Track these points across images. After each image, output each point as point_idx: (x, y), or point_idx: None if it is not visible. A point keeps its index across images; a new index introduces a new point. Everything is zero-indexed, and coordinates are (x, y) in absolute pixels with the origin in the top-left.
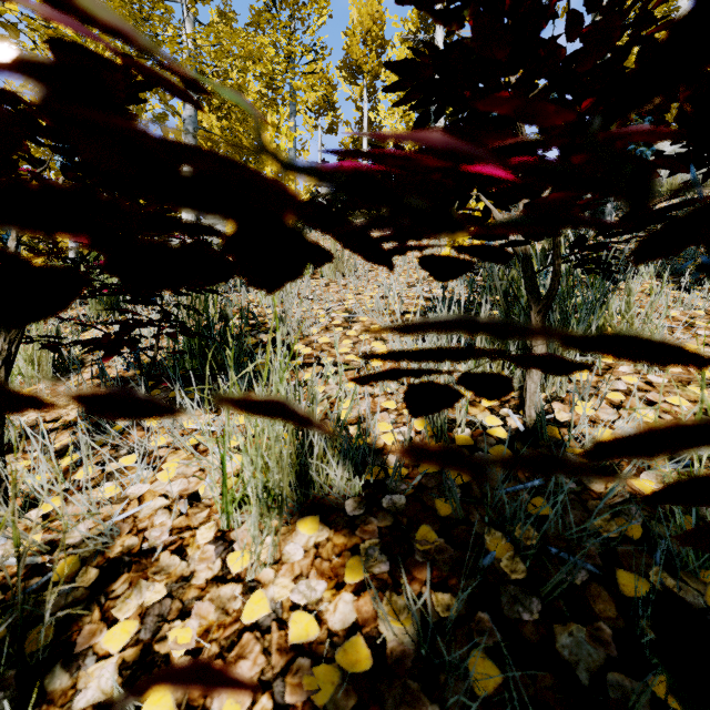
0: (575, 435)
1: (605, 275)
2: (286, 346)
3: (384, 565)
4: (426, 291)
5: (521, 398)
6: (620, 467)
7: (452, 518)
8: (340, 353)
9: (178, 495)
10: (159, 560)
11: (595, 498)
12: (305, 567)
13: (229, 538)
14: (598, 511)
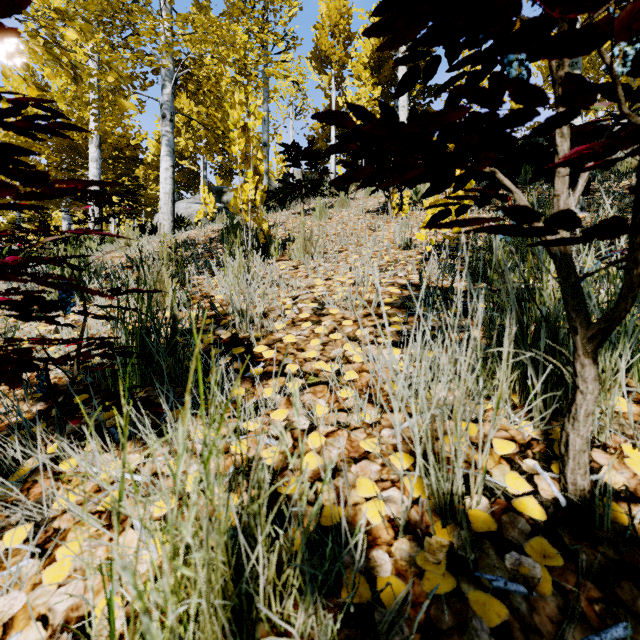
0: None
1: None
2: (247, 346)
3: None
4: (400, 276)
5: (547, 441)
6: None
7: None
8: (307, 358)
9: (61, 620)
10: None
11: None
12: None
13: None
14: None
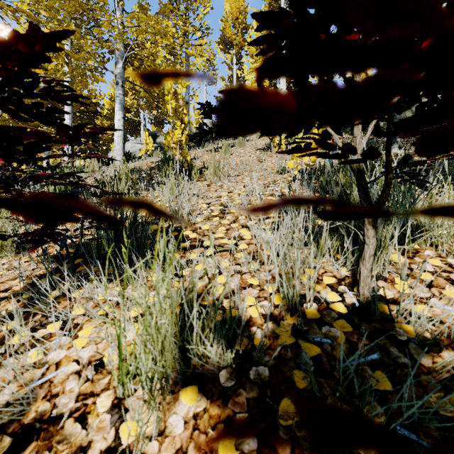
0: (400, 311)
1: (418, 184)
2: (179, 231)
3: (252, 441)
4: (277, 190)
5: (353, 277)
6: (441, 342)
7: (308, 391)
8: (216, 237)
9: (87, 361)
10: (63, 428)
11: (425, 373)
12: (185, 440)
13: (123, 406)
14: (431, 387)
